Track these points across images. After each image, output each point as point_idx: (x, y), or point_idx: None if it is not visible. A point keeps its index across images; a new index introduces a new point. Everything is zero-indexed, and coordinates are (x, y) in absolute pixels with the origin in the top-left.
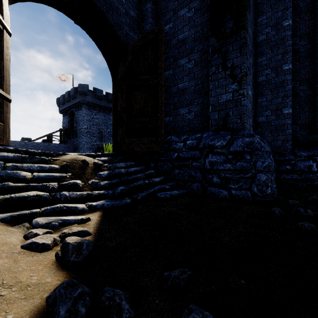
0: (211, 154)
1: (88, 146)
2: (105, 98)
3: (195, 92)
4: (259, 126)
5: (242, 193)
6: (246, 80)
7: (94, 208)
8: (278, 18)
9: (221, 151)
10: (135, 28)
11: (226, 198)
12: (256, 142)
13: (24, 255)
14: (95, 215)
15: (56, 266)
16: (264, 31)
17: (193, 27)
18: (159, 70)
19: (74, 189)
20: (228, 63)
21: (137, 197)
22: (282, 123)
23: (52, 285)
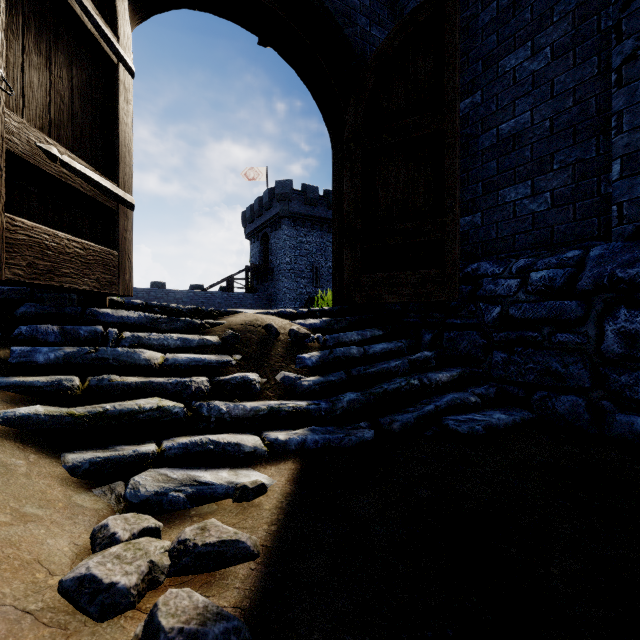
0: (627, 308)
1: (292, 297)
2: (322, 201)
3: (553, 134)
4: None
5: None
6: None
7: (281, 450)
8: None
9: None
10: (384, 15)
11: None
12: None
13: (48, 628)
14: (281, 474)
15: None
16: None
17: None
18: (447, 94)
19: (243, 392)
20: None
21: (392, 424)
22: None
23: None
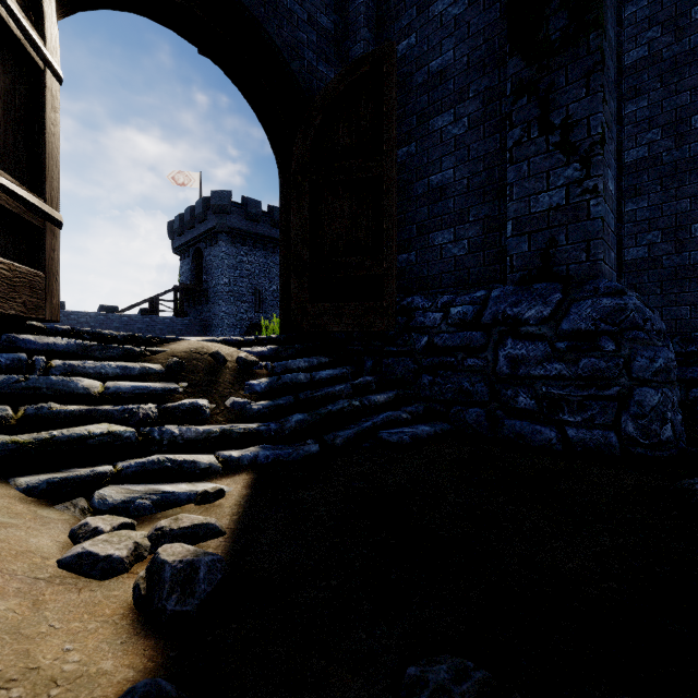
0: (512, 338)
1: (230, 323)
2: (266, 218)
3: (469, 191)
4: (629, 270)
5: (595, 436)
6: (603, 155)
7: (235, 466)
8: (681, 0)
9: (538, 331)
10: (331, 53)
11: (553, 449)
12: (632, 309)
13: (61, 586)
14: (237, 483)
15: (133, 621)
16: (642, 37)
17: (466, 38)
18: (385, 144)
19: (192, 418)
20: (556, 116)
21: (335, 440)
22: (692, 262)
23: (114, 684)
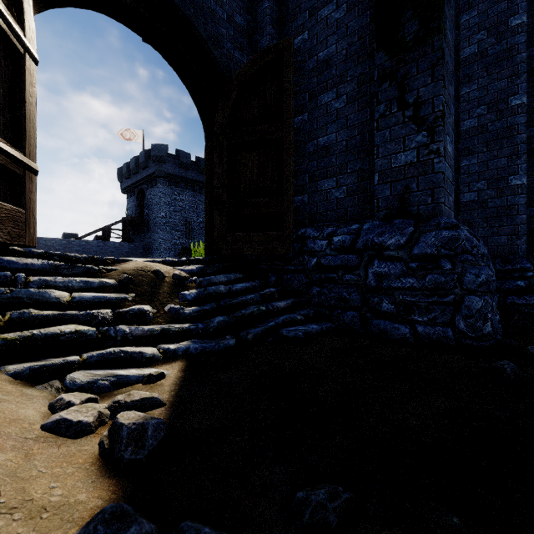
0: (378, 260)
1: (167, 247)
2: (194, 166)
3: (347, 150)
4: (464, 209)
5: (437, 331)
6: (443, 126)
7: (172, 355)
8: (501, 12)
9: (396, 254)
10: (244, 44)
11: (407, 341)
12: (463, 239)
13: (45, 443)
14: (174, 368)
15: (99, 467)
16: (473, 38)
17: (345, 36)
18: (285, 114)
19: (139, 320)
20: (410, 96)
21: (247, 335)
22: (508, 204)
23: (88, 510)
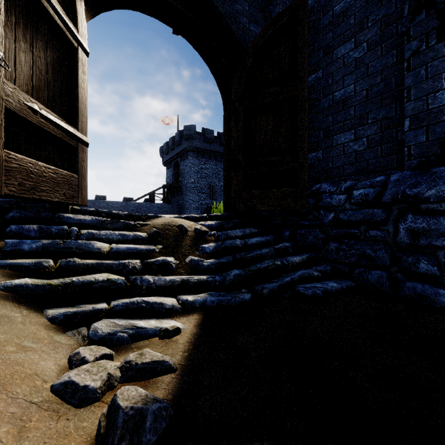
0: (412, 214)
1: (195, 206)
2: (216, 140)
3: (368, 100)
4: None
5: None
6: None
7: (189, 307)
8: None
9: (438, 207)
10: (258, 17)
11: None
12: None
13: (47, 411)
14: (190, 322)
15: None
16: None
17: None
18: (299, 72)
19: (164, 270)
20: None
21: (262, 290)
22: None
23: None
